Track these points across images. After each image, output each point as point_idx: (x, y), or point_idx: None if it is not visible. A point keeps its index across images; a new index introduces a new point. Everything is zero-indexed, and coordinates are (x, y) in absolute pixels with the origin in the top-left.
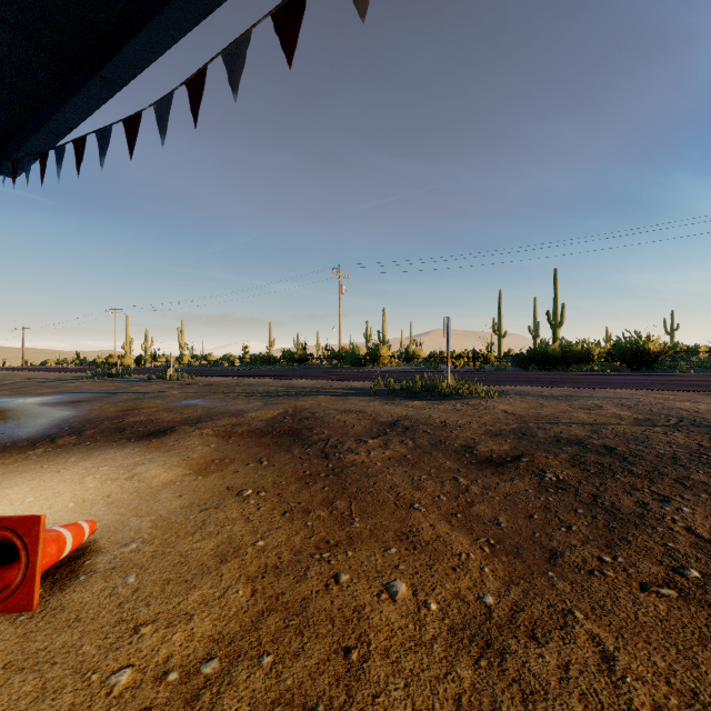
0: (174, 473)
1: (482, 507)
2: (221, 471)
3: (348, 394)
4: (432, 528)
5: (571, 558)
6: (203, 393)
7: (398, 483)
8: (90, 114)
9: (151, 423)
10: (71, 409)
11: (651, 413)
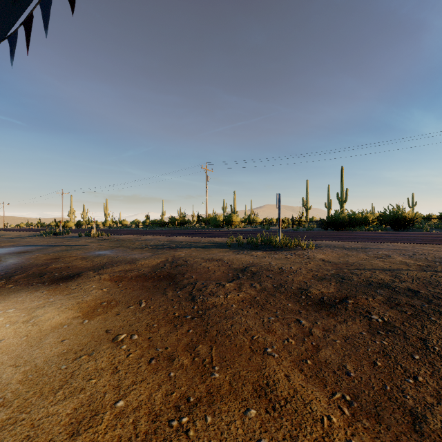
0: (65, 316)
1: (328, 352)
2: (105, 314)
3: (211, 247)
4: (287, 379)
5: (436, 424)
6: (112, 246)
7: (251, 326)
8: (8, 31)
9: (67, 269)
10: (15, 258)
11: (428, 261)
